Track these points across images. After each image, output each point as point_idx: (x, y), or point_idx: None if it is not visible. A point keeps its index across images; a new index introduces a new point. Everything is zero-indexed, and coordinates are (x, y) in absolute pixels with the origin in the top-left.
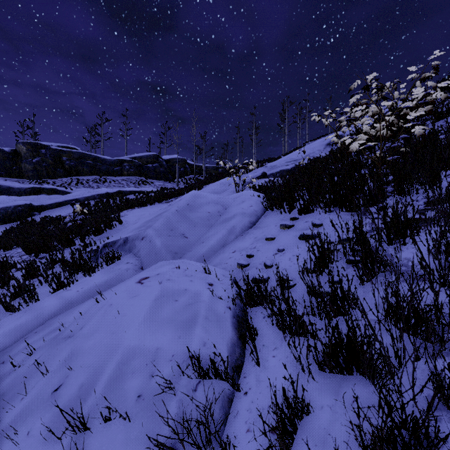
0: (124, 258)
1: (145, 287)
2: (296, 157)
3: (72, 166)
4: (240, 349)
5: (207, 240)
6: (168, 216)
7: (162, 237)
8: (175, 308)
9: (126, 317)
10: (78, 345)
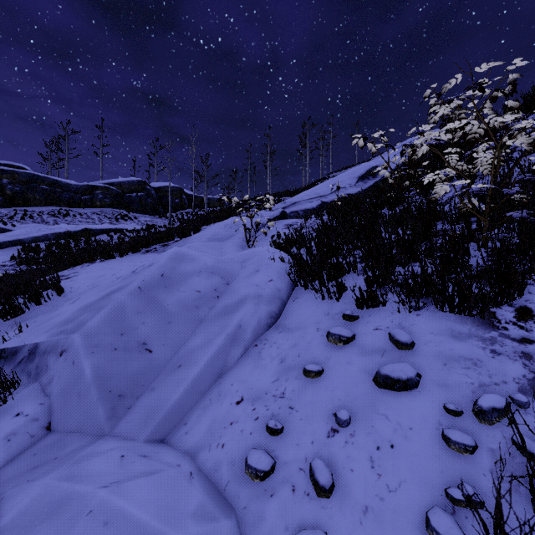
0: (16, 398)
1: None
2: (322, 191)
3: (17, 192)
4: None
5: (189, 360)
6: (121, 301)
7: (99, 353)
8: None
9: None
10: None
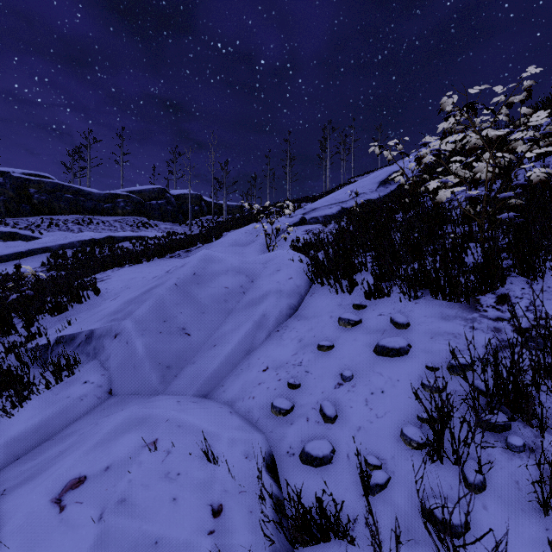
0: (81, 371)
1: (63, 531)
2: (342, 197)
3: (44, 201)
4: None
5: (222, 341)
6: (161, 294)
7: (148, 335)
8: None
9: None
10: None
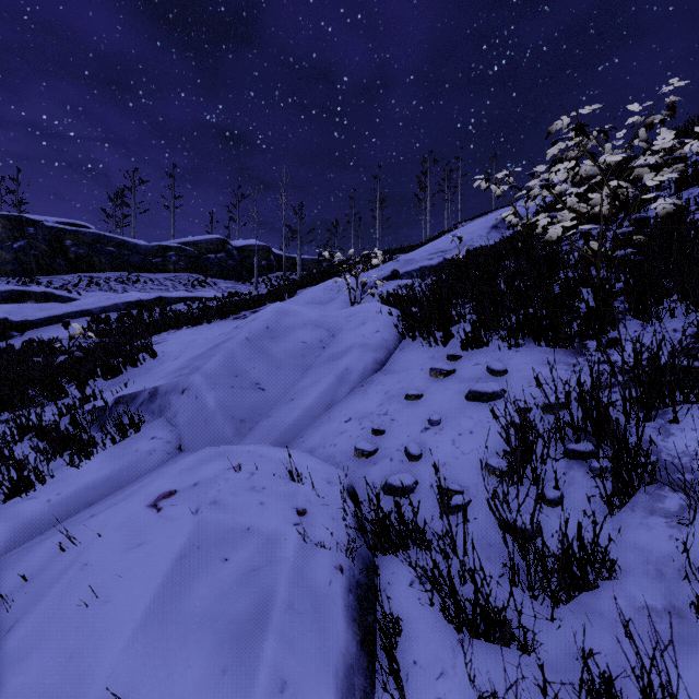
0: (147, 428)
1: (164, 522)
2: (445, 246)
3: (82, 255)
4: (365, 675)
5: (300, 395)
6: (231, 349)
7: (219, 389)
8: (221, 581)
9: (110, 608)
10: None
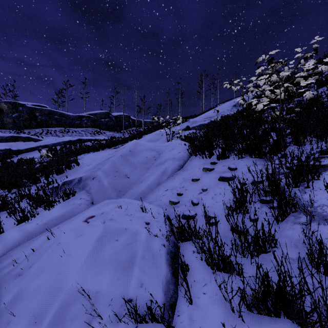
0: (78, 194)
1: (90, 227)
2: (211, 114)
3: (43, 120)
4: (174, 285)
5: (145, 180)
6: (114, 160)
7: (109, 177)
8: (115, 248)
9: (71, 257)
10: (24, 286)
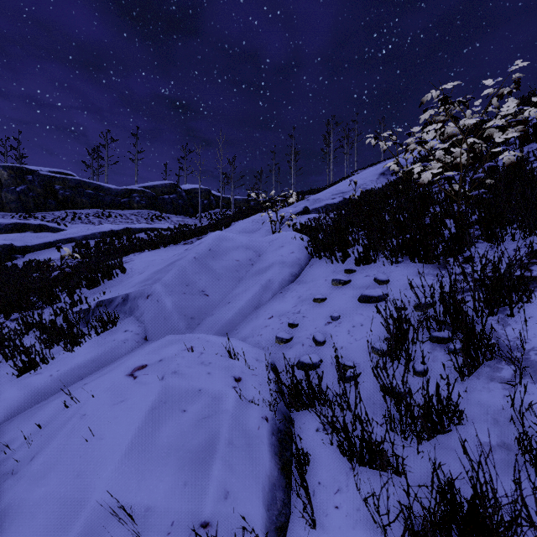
0: (121, 323)
1: (139, 386)
2: (344, 188)
3: (68, 196)
4: (284, 491)
5: (235, 299)
6: (183, 265)
7: (174, 295)
8: (181, 425)
9: (103, 442)
10: (18, 497)
